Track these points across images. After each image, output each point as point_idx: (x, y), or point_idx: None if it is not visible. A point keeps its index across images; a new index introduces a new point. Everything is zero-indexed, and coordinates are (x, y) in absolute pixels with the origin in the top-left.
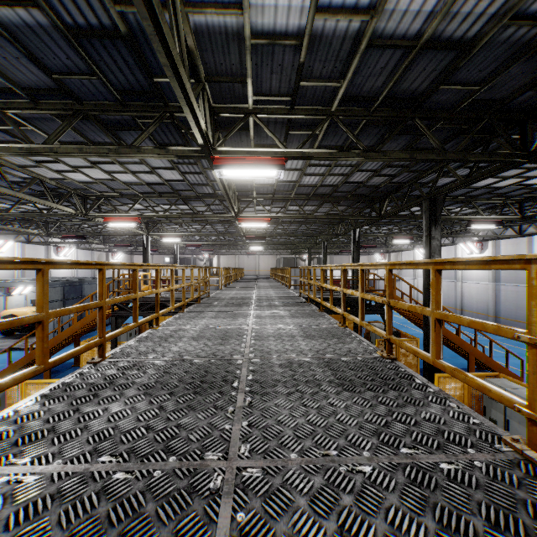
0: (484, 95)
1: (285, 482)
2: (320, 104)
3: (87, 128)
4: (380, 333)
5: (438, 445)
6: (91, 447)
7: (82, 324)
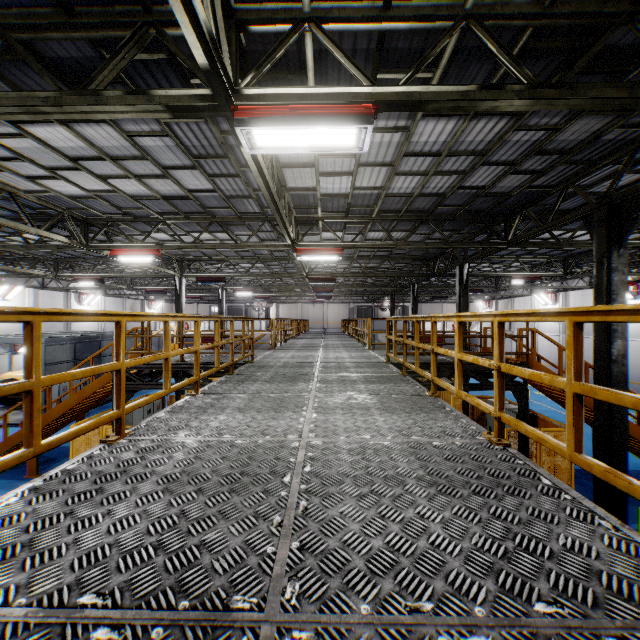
0: None
1: None
2: None
3: (35, 84)
4: None
5: None
6: None
7: (80, 397)
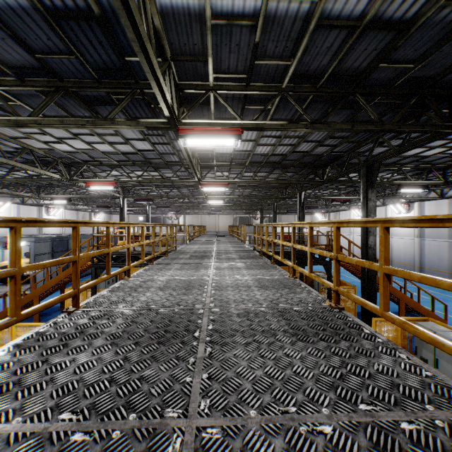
0: (418, 72)
1: (245, 444)
2: (272, 81)
3: (69, 104)
4: (328, 285)
5: (395, 400)
6: (54, 402)
7: (67, 273)
